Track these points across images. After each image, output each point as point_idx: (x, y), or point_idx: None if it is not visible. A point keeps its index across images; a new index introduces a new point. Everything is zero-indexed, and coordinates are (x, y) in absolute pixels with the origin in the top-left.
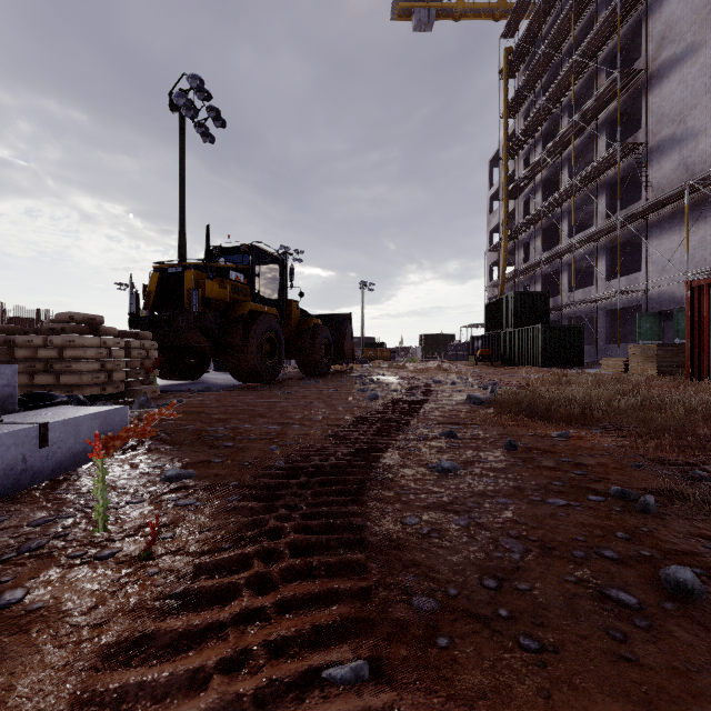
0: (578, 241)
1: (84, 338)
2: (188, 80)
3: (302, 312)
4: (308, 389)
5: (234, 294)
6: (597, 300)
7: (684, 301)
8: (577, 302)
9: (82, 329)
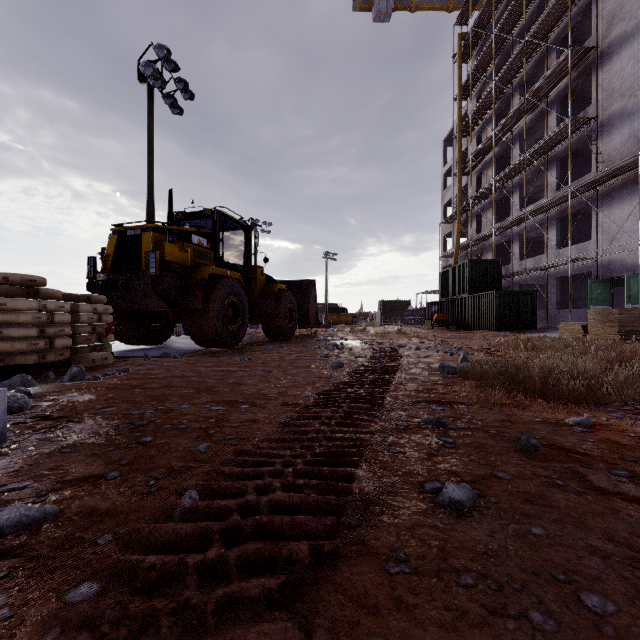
0: (529, 212)
1: (17, 301)
2: (155, 50)
3: (267, 278)
4: (270, 354)
5: (197, 258)
6: (547, 268)
7: (635, 268)
8: (528, 270)
9: (19, 291)
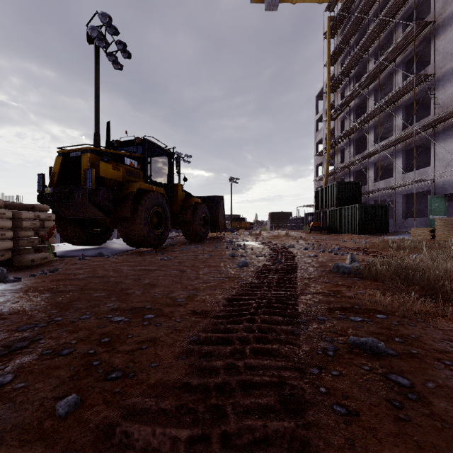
0: (382, 146)
1: None
2: (99, 17)
3: (186, 194)
4: (186, 254)
5: (128, 176)
6: (396, 187)
7: None
8: (381, 189)
9: None
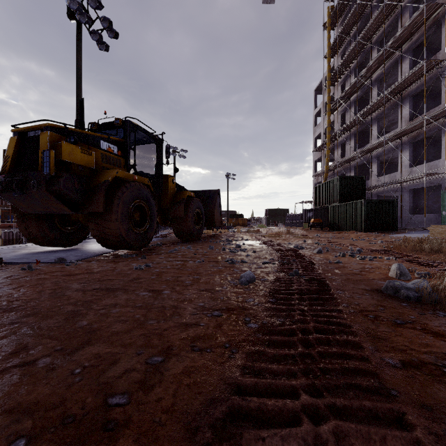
0: (387, 138)
1: None
2: None
3: (178, 187)
4: (173, 259)
5: (105, 163)
6: (402, 182)
7: None
8: (386, 184)
9: None
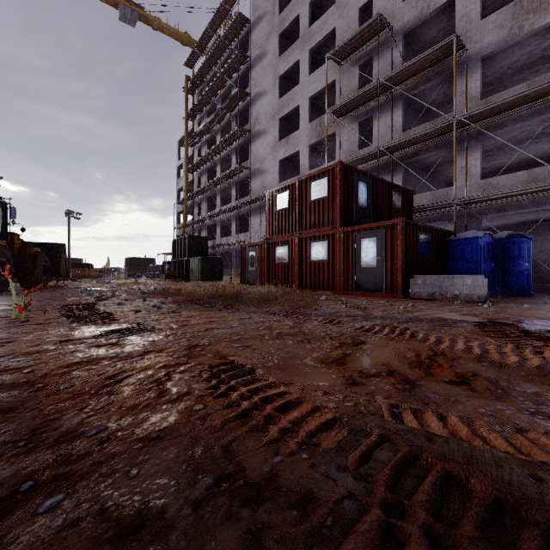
0: (223, 210)
1: None
2: None
3: (22, 242)
4: (40, 294)
5: None
6: (232, 244)
7: None
8: (222, 245)
9: None
